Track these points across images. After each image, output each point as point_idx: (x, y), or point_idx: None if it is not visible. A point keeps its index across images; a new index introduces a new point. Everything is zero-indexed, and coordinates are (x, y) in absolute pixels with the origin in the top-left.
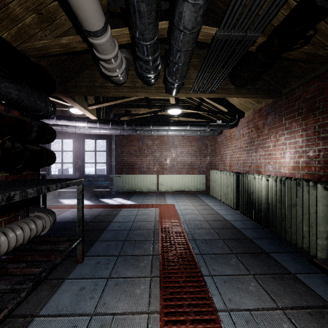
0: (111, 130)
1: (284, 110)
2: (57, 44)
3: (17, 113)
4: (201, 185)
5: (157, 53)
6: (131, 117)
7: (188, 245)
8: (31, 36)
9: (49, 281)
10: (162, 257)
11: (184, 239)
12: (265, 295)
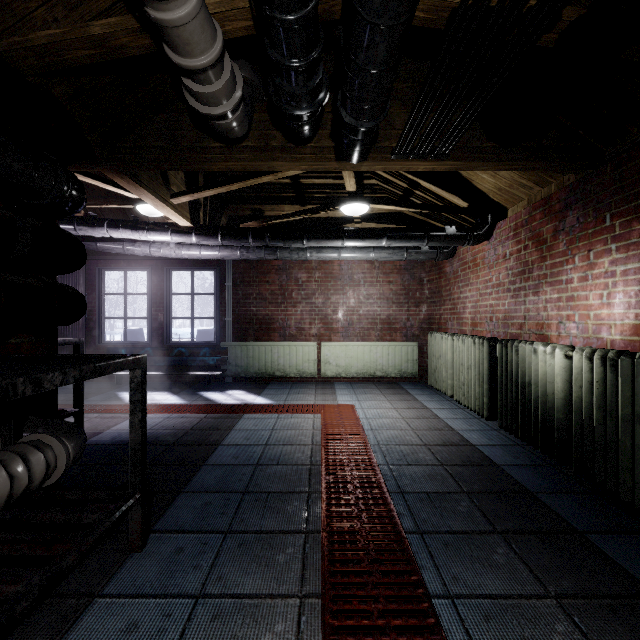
0: (224, 250)
1: (610, 197)
2: (80, 37)
3: None
4: (410, 364)
5: (315, 49)
6: (263, 222)
7: (388, 506)
8: (20, 20)
9: (57, 600)
10: (329, 537)
11: (379, 490)
12: None
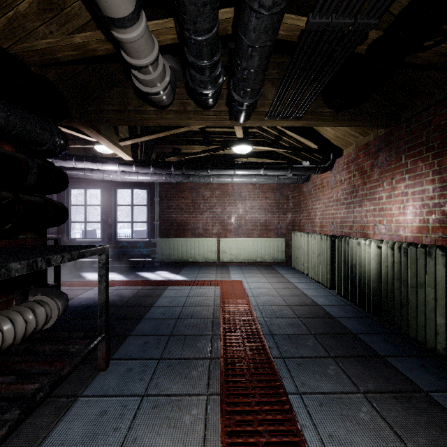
0: (154, 176)
1: (405, 145)
2: (67, 44)
3: (11, 148)
4: (280, 253)
5: (216, 55)
6: (181, 157)
7: (263, 343)
8: (29, 33)
9: (54, 399)
10: (225, 361)
11: (257, 333)
12: (385, 429)
